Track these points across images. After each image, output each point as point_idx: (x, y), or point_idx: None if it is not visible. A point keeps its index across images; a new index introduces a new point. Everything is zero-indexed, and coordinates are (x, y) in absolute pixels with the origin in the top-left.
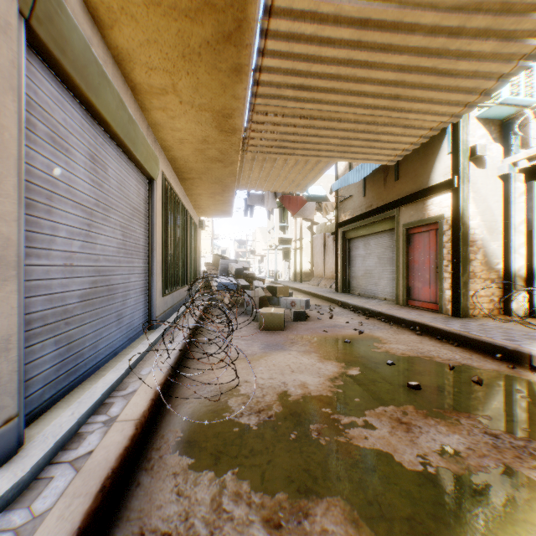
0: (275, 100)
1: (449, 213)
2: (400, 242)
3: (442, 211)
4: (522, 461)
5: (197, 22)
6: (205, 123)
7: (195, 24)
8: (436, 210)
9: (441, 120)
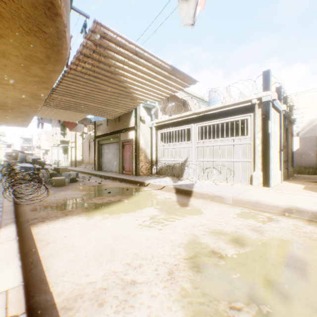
0: (62, 96)
1: (134, 138)
2: (120, 147)
3: (133, 137)
4: (124, 199)
5: (33, 77)
6: (25, 95)
7: (32, 77)
8: (131, 137)
9: (123, 111)
